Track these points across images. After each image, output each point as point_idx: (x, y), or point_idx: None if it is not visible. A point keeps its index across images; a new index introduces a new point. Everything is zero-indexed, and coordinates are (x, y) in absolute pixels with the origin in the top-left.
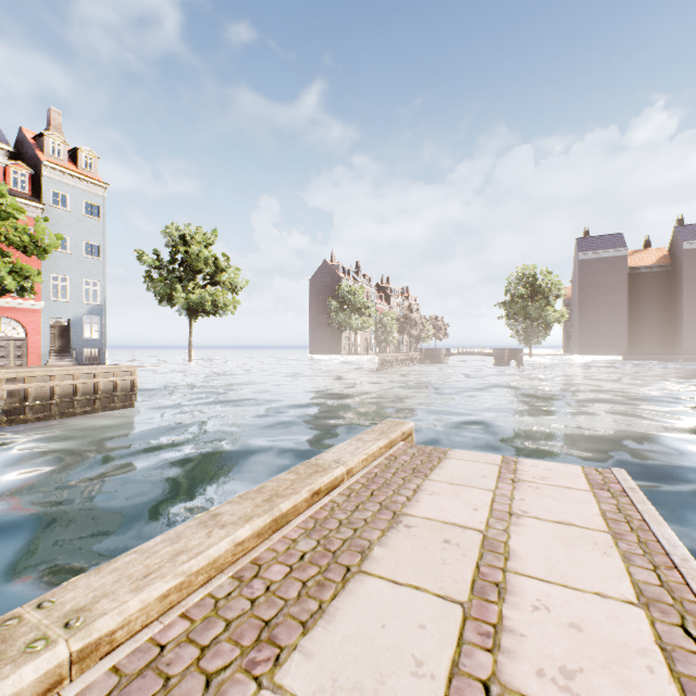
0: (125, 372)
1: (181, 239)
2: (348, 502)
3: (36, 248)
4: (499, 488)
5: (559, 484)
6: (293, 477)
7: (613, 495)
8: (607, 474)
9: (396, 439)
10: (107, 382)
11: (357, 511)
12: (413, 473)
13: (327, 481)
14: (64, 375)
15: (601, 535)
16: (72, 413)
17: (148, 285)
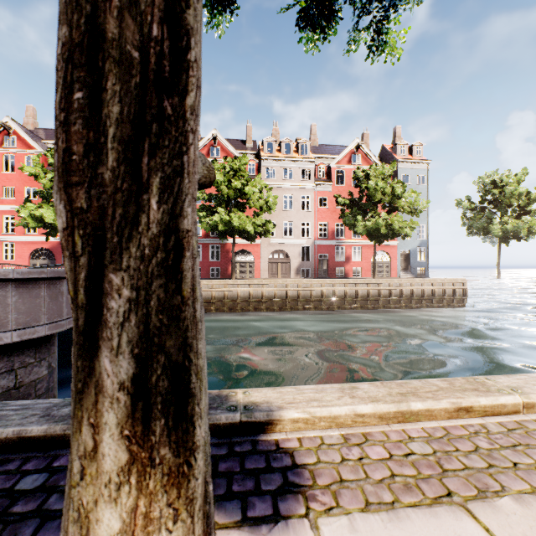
0: (459, 283)
1: (491, 184)
2: None
3: (415, 211)
4: None
5: None
6: None
7: None
8: None
9: None
10: (448, 289)
11: None
12: None
13: None
14: (427, 283)
15: None
16: (431, 306)
17: (463, 222)
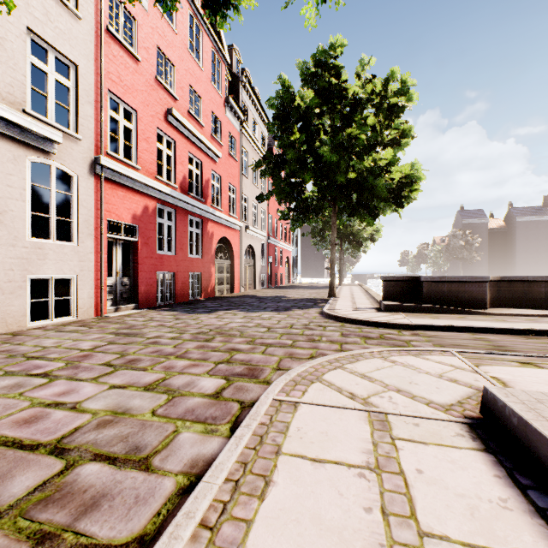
0: None
1: None
2: None
3: None
4: None
5: None
6: None
7: None
8: None
9: None
10: None
11: None
12: None
13: None
14: None
15: None
16: None
17: None
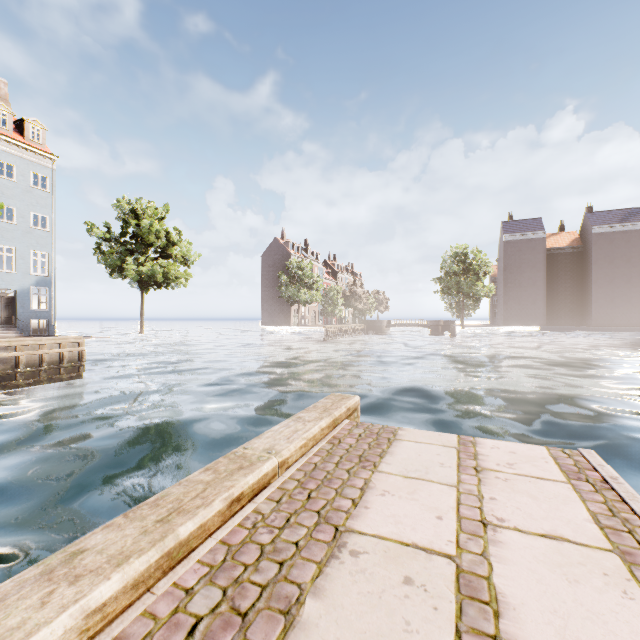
0: (73, 343)
1: (132, 213)
2: (277, 513)
3: None
4: (463, 482)
5: (529, 473)
6: (208, 478)
7: (596, 488)
8: (577, 457)
9: (340, 417)
10: (53, 353)
11: (287, 528)
12: (360, 462)
13: (253, 481)
14: (6, 347)
15: (608, 557)
16: (14, 386)
17: (98, 257)
